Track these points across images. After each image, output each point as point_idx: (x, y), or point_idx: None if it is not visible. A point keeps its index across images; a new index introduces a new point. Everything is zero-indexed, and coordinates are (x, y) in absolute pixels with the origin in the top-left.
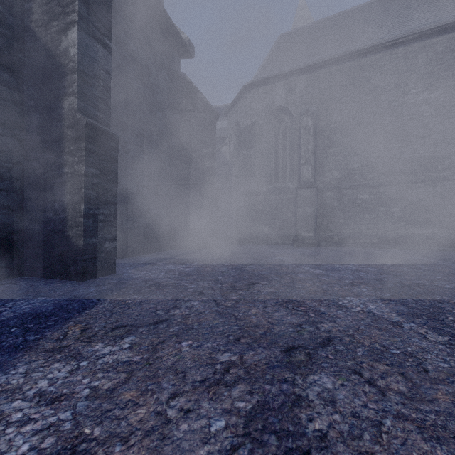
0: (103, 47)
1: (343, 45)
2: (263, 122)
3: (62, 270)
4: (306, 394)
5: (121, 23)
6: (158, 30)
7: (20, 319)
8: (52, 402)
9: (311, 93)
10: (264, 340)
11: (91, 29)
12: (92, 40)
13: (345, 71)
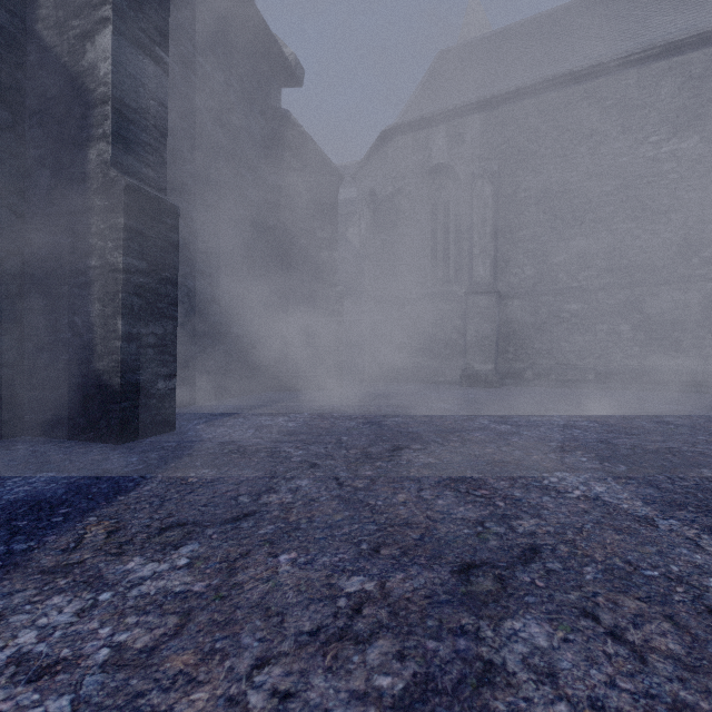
0: (154, 62)
1: (540, 66)
2: (413, 189)
3: (86, 426)
4: (501, 660)
5: (186, 28)
6: (245, 40)
7: (7, 512)
8: (38, 677)
9: (490, 143)
10: (421, 550)
11: (134, 32)
12: (136, 50)
13: (543, 107)
